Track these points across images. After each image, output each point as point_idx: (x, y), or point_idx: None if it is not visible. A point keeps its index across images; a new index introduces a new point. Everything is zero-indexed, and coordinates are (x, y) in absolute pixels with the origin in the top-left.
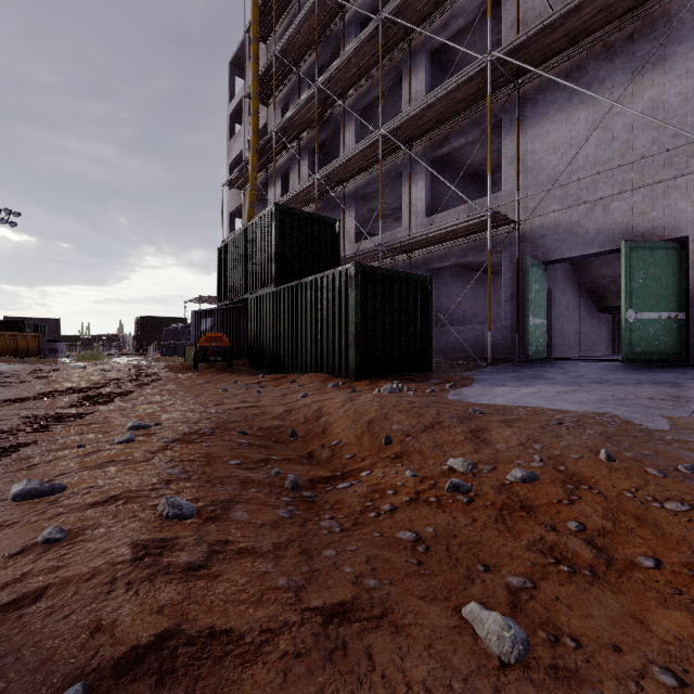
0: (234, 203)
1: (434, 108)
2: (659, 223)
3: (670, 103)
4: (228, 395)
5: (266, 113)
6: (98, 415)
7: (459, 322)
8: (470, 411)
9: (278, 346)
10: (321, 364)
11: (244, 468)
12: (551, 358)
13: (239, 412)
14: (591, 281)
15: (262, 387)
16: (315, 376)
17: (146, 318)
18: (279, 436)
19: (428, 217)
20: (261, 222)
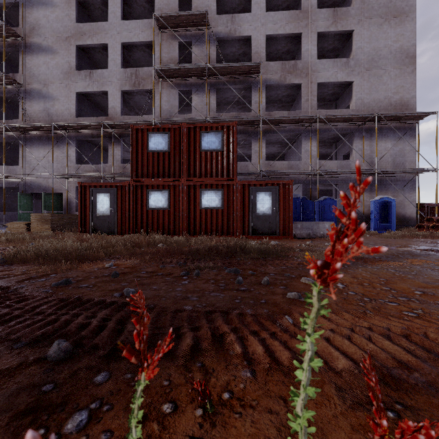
0: None
1: None
2: (58, 188)
3: (60, 158)
4: None
5: None
6: None
7: (15, 209)
8: None
9: None
10: None
11: None
12: None
13: None
14: None
15: None
16: None
17: None
18: None
19: None
20: None
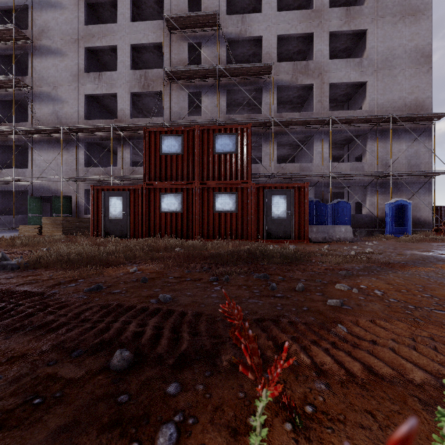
0: None
1: None
2: (67, 191)
3: (69, 161)
4: None
5: None
6: None
7: (24, 212)
8: None
9: None
10: None
11: None
12: None
13: None
14: None
15: None
16: None
17: None
18: None
19: None
20: None
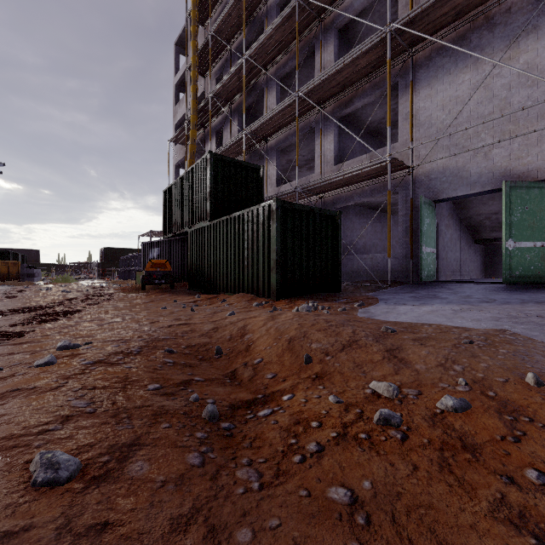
0: (179, 156)
1: (341, 74)
2: (533, 167)
3: (543, 65)
4: (165, 313)
5: (204, 83)
6: (38, 334)
7: (361, 251)
8: (382, 329)
9: (211, 271)
10: (247, 286)
11: (161, 394)
12: (440, 281)
13: (170, 330)
14: (470, 217)
15: (197, 305)
16: (242, 296)
17: (109, 249)
18: (205, 353)
19: (336, 165)
20: (198, 168)
